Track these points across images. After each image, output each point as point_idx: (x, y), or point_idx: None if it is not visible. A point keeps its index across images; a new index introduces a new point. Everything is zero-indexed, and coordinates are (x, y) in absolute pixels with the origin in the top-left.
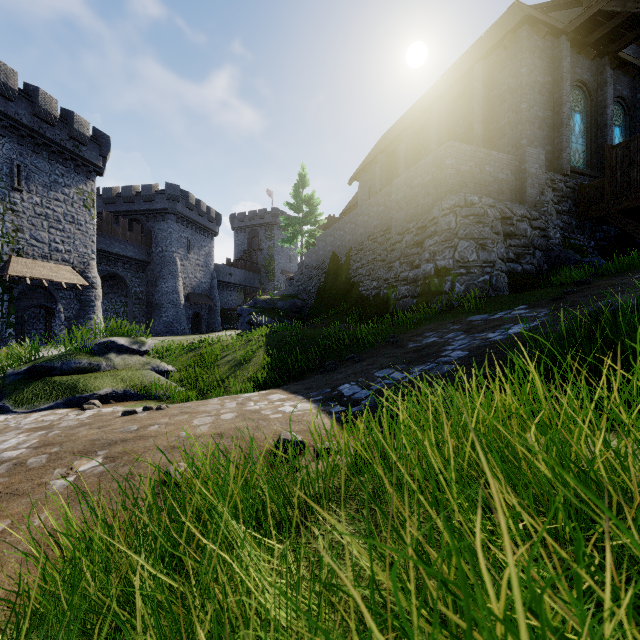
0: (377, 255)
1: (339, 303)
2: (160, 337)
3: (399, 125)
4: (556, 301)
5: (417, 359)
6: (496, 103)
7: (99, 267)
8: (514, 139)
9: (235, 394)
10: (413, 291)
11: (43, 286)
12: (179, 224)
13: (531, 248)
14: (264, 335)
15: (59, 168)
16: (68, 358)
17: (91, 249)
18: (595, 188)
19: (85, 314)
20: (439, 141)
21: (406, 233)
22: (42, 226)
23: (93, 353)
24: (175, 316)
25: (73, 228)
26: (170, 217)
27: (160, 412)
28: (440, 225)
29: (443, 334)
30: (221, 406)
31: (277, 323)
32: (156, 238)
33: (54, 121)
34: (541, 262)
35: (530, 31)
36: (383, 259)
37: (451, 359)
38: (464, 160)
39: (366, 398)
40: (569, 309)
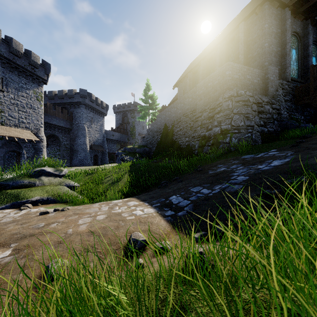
0: (188, 124)
1: (168, 149)
2: (77, 167)
3: (199, 58)
4: (294, 147)
5: (216, 181)
6: (251, 44)
7: (45, 131)
8: (261, 62)
9: (110, 199)
10: (208, 142)
11: (15, 140)
12: (86, 109)
13: (272, 119)
14: (128, 166)
15: (24, 80)
16: (17, 179)
17: (40, 122)
18: (304, 88)
19: (37, 155)
20: (220, 65)
21: (204, 112)
22: (14, 110)
23: (32, 176)
24: (84, 156)
25: (31, 111)
26: (82, 106)
27: (62, 213)
28: (223, 106)
29: (229, 166)
30: (99, 209)
31: (136, 160)
32: (75, 116)
33: (21, 55)
34: (277, 127)
35: (269, 5)
36: (191, 126)
37: (238, 181)
38: (236, 72)
39: (187, 206)
40: (306, 151)
